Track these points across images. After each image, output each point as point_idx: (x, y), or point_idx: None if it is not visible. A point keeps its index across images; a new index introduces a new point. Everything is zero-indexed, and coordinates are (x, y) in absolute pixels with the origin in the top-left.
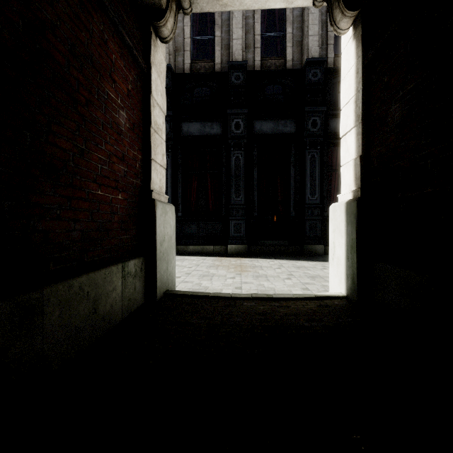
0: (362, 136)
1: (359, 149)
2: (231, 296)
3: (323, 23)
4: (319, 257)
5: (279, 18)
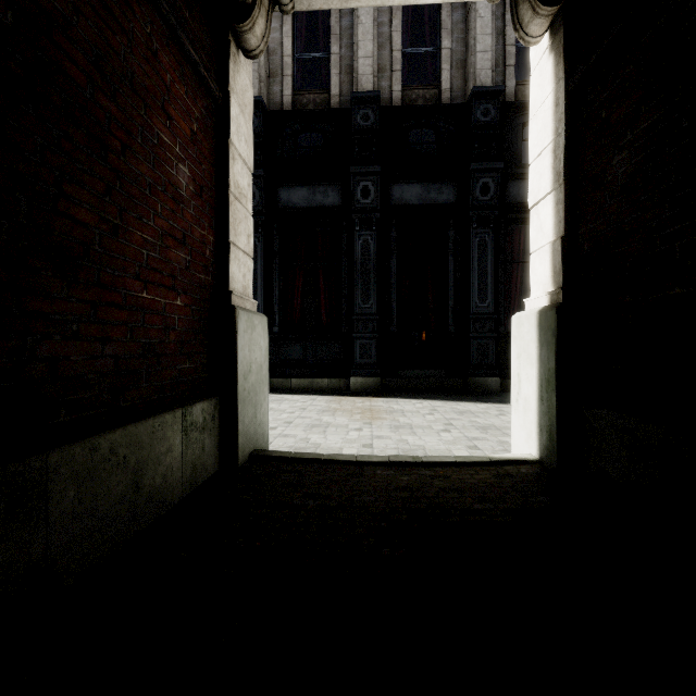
0: (565, 206)
1: (559, 227)
2: (356, 460)
3: (499, 33)
4: (493, 397)
5: (431, 25)
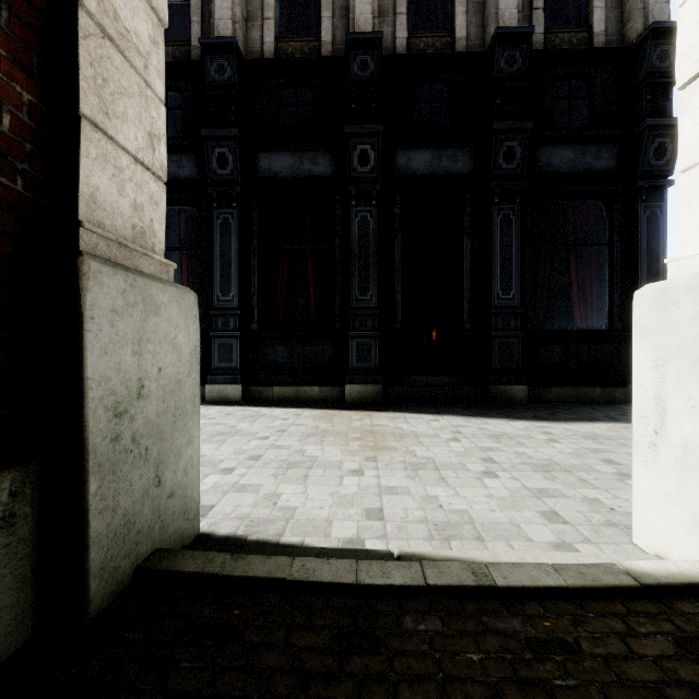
0: None
1: None
2: (356, 583)
3: None
4: (523, 410)
5: None
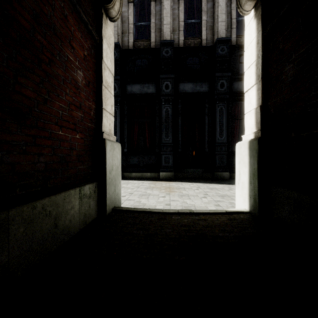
0: (262, 91)
1: (259, 101)
2: (162, 212)
3: (229, 13)
4: (226, 181)
5: (197, 10)
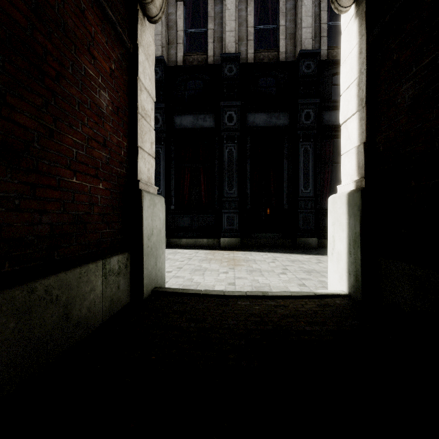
0: (366, 122)
1: (362, 136)
2: (223, 294)
3: (316, 16)
4: (313, 251)
5: (272, 11)
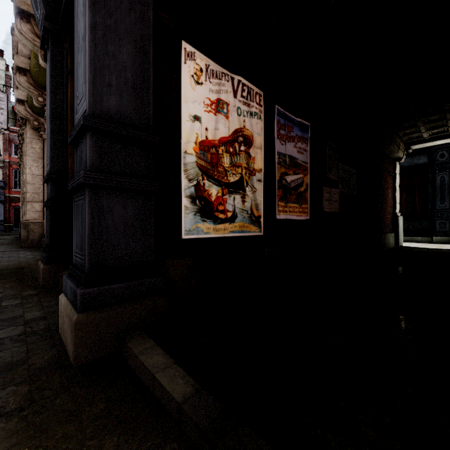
0: None
1: None
2: (429, 248)
3: None
4: None
5: None
